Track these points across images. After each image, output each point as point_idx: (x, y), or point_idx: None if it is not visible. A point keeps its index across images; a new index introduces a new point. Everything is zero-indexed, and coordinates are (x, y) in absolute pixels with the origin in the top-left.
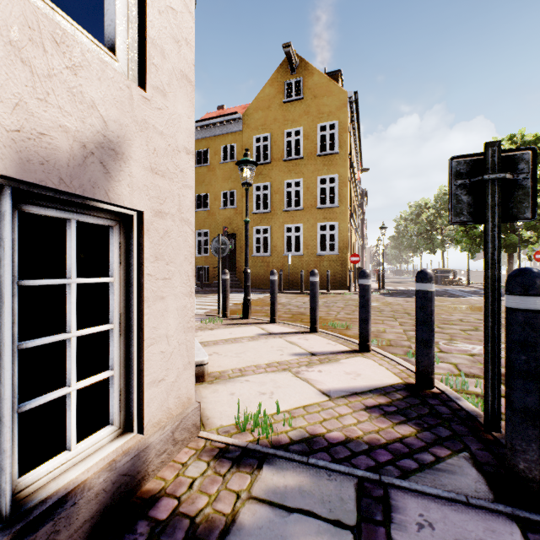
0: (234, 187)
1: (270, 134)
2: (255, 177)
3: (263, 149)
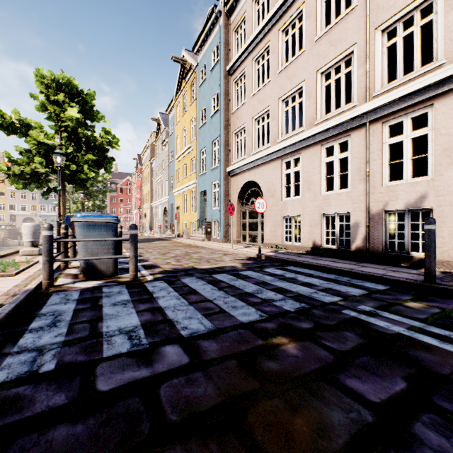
0: None
1: None
2: None
3: None
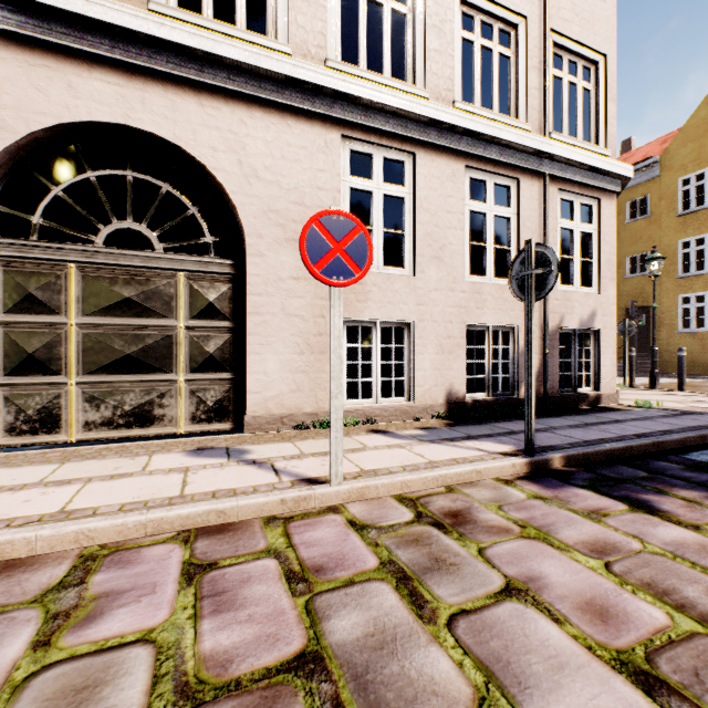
0: (647, 249)
1: (707, 169)
2: (680, 231)
3: (695, 192)
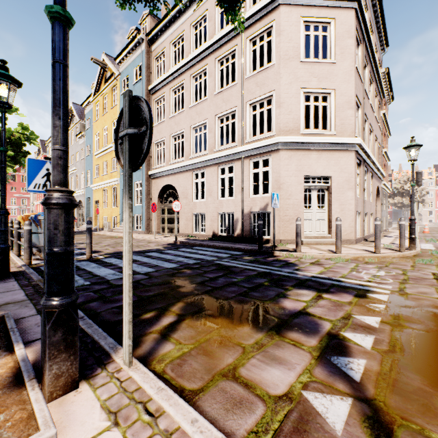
0: None
1: None
2: None
3: None
